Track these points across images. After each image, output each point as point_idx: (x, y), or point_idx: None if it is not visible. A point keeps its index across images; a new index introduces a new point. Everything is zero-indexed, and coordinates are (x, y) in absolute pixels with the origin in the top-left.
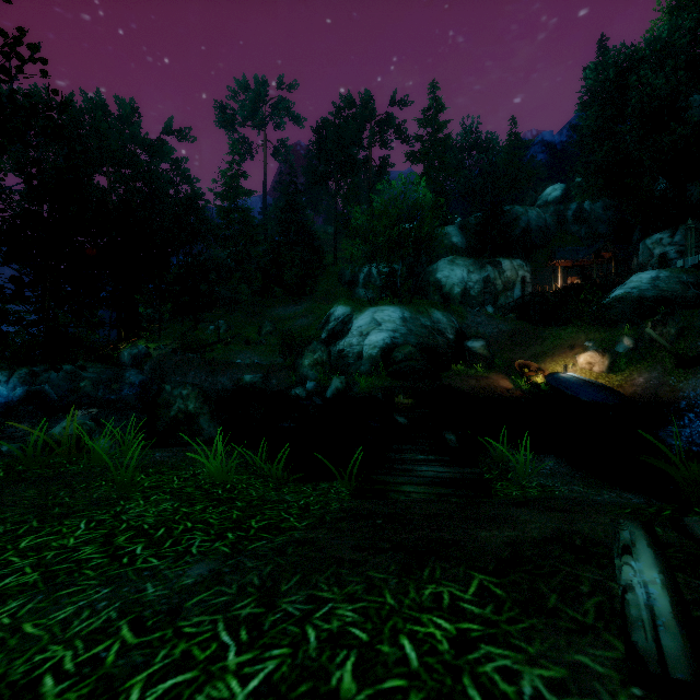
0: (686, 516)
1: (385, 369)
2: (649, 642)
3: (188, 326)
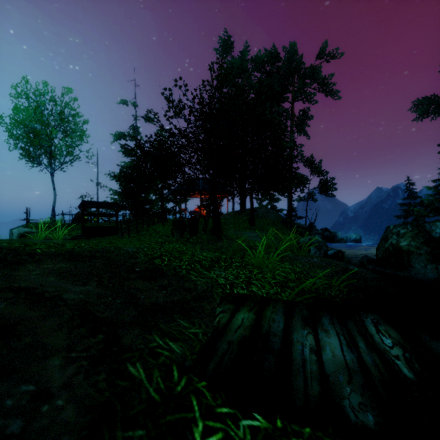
0: None
1: None
2: None
3: None
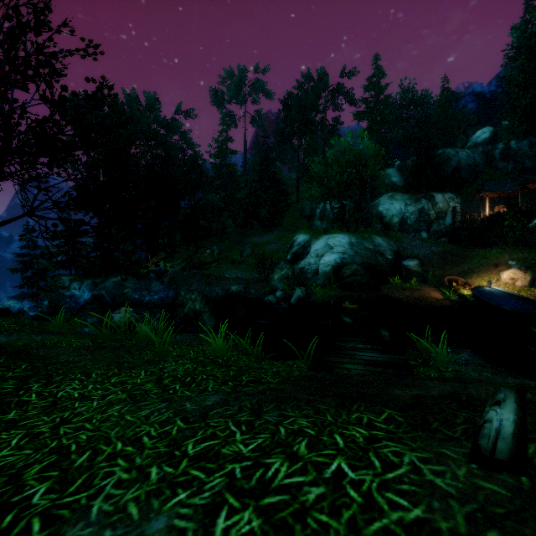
0: None
1: (336, 282)
2: (488, 444)
3: (192, 251)
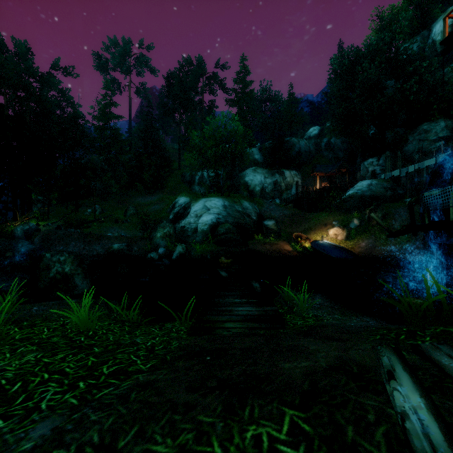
0: (415, 339)
1: (212, 239)
2: None
3: (71, 209)
